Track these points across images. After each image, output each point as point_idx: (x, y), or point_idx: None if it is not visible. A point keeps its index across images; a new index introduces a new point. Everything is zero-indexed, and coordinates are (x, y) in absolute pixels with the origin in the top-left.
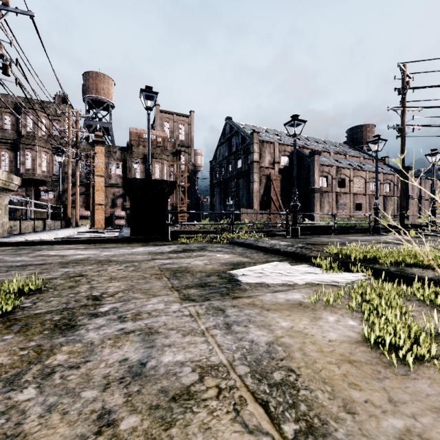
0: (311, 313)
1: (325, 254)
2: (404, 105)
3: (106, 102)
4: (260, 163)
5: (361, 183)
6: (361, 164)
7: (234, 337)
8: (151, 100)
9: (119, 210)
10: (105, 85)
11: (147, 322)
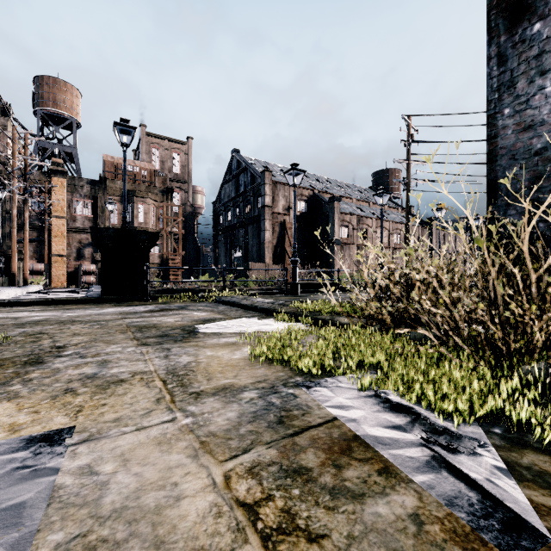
0: (236, 348)
1: (291, 309)
2: (409, 158)
3: (68, 118)
4: (272, 209)
5: (385, 234)
6: (386, 213)
7: (167, 361)
8: (128, 134)
9: (88, 262)
10: (67, 96)
11: (104, 357)
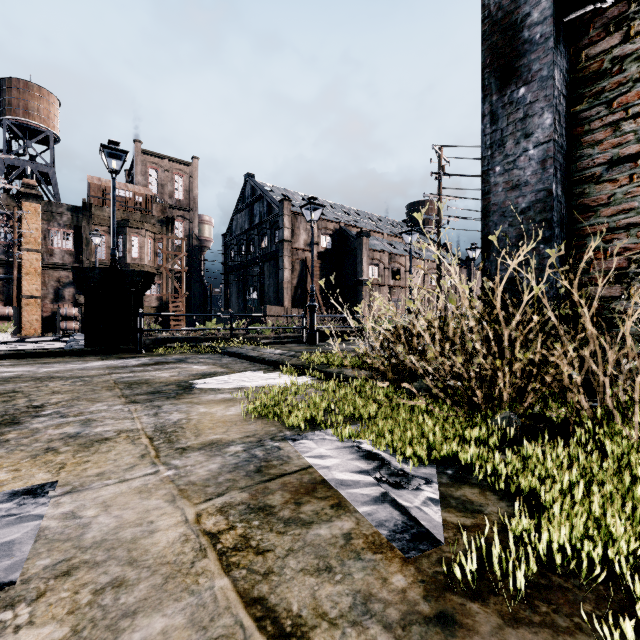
0: (232, 404)
1: (300, 361)
2: (440, 193)
3: (43, 131)
4: (292, 244)
5: (419, 274)
6: (421, 251)
7: (156, 418)
8: (118, 158)
9: (69, 305)
10: (42, 104)
11: (88, 416)
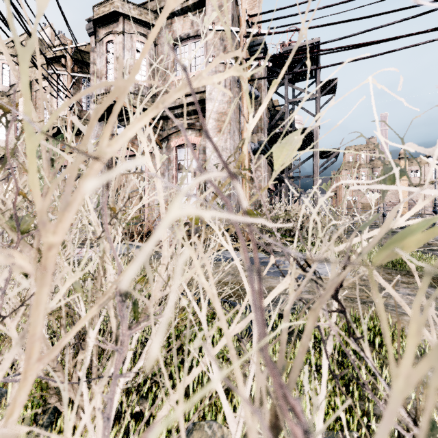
0: None
1: None
2: None
3: None
4: None
5: None
6: None
7: None
8: None
9: None
10: None
11: None
